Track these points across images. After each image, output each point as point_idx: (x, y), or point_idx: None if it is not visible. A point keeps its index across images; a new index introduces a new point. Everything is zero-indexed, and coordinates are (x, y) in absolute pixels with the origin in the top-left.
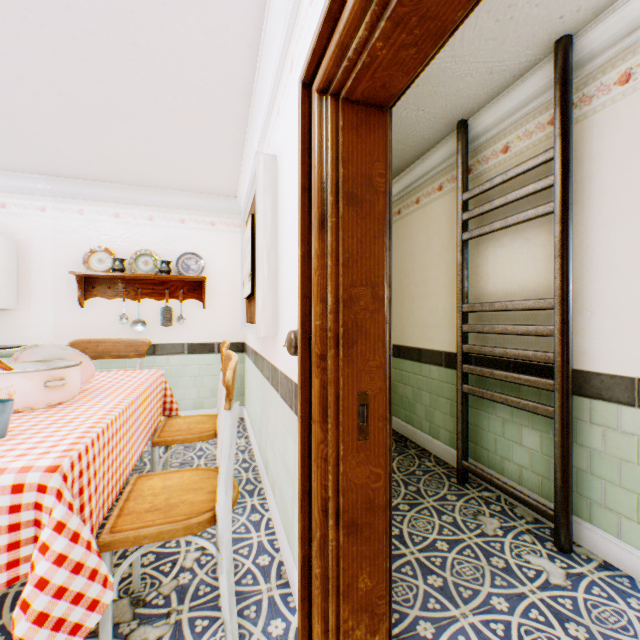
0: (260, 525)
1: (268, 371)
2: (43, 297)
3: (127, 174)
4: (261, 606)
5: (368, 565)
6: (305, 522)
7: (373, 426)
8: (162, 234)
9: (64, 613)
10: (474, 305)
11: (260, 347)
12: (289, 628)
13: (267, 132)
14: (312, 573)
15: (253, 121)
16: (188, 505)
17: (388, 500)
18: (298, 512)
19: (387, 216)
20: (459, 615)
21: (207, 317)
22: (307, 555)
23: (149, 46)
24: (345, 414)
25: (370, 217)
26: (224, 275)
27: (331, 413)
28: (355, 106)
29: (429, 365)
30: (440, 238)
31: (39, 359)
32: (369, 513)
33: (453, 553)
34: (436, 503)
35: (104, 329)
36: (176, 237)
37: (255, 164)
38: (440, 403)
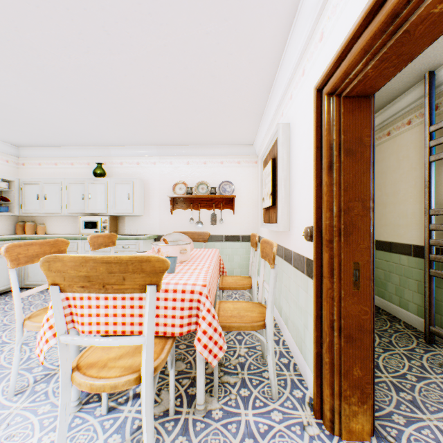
0: (278, 342)
1: (281, 252)
2: (154, 209)
3: (194, 140)
4: (286, 381)
5: (359, 362)
6: (318, 333)
7: (362, 282)
8: (211, 171)
9: (211, 347)
10: (440, 210)
11: (273, 238)
12: (305, 395)
13: (280, 107)
14: (322, 362)
15: (271, 101)
16: (249, 317)
17: (372, 328)
18: (313, 328)
19: (371, 159)
20: (425, 418)
21: (235, 219)
22: (319, 352)
23: (219, 75)
24: (344, 274)
25: (360, 161)
26: (245, 193)
27: (335, 273)
28: (350, 99)
29: (399, 254)
30: (409, 160)
31: (171, 240)
32: (359, 332)
33: (420, 384)
34: (405, 352)
35: (182, 226)
36: (218, 172)
37: (275, 129)
38: (409, 283)
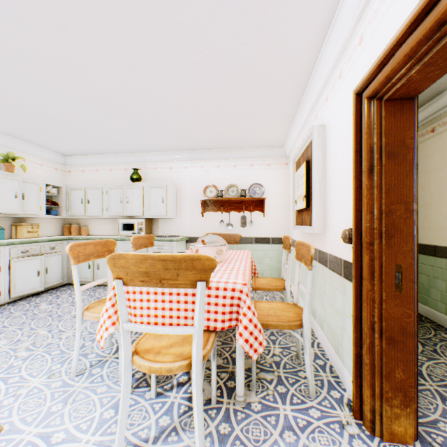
0: (313, 344)
1: (315, 254)
2: (186, 212)
3: (225, 143)
4: (323, 382)
5: (401, 365)
6: (357, 335)
7: (405, 285)
8: (240, 174)
9: (252, 342)
10: None
11: (306, 240)
12: (342, 396)
13: (314, 109)
14: (362, 363)
15: (304, 103)
16: (286, 316)
17: (415, 332)
18: (352, 329)
19: (414, 161)
20: None
21: (265, 222)
22: (358, 353)
23: (253, 81)
24: (386, 276)
25: (403, 164)
26: (275, 195)
27: (376, 275)
28: (392, 102)
29: (444, 259)
30: None
31: (206, 241)
32: (402, 335)
33: None
34: None
35: (212, 228)
36: (248, 175)
37: (310, 132)
38: None
